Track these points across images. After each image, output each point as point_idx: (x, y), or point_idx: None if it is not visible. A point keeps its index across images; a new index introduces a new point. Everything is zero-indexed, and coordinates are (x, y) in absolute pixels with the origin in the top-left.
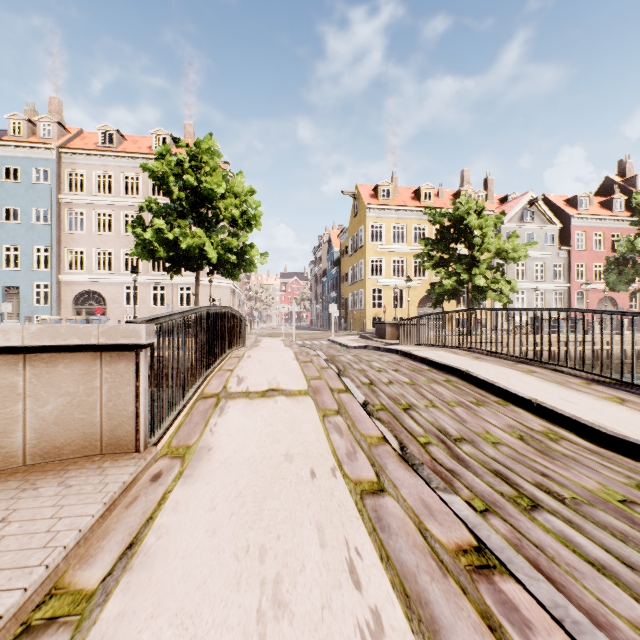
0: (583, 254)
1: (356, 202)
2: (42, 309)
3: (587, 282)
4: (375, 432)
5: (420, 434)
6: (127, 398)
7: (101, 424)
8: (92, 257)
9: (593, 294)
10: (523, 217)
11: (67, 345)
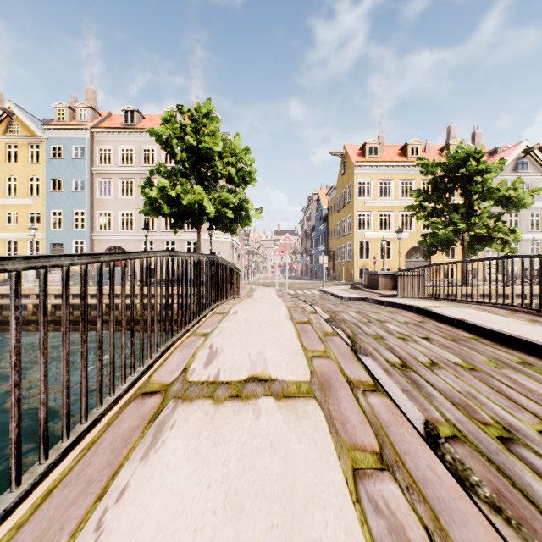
0: None
1: (344, 161)
2: None
3: None
4: None
5: None
6: None
7: None
8: (117, 218)
9: None
10: (516, 167)
11: None
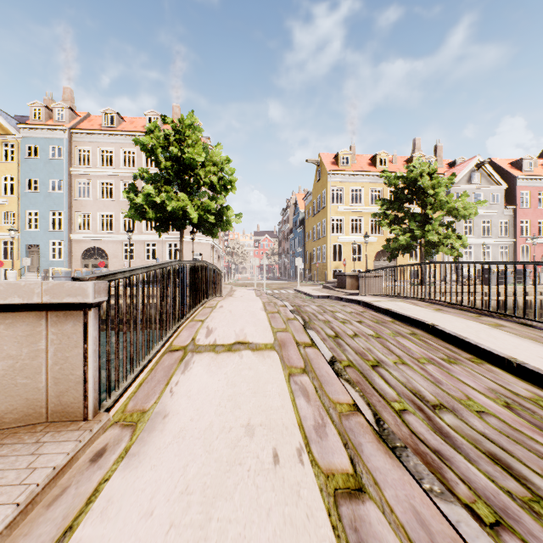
0: (528, 212)
1: (319, 169)
2: (57, 263)
3: (533, 237)
4: (345, 397)
5: (393, 398)
6: (74, 361)
7: (47, 389)
8: (97, 219)
9: (537, 248)
10: (471, 179)
11: (6, 304)
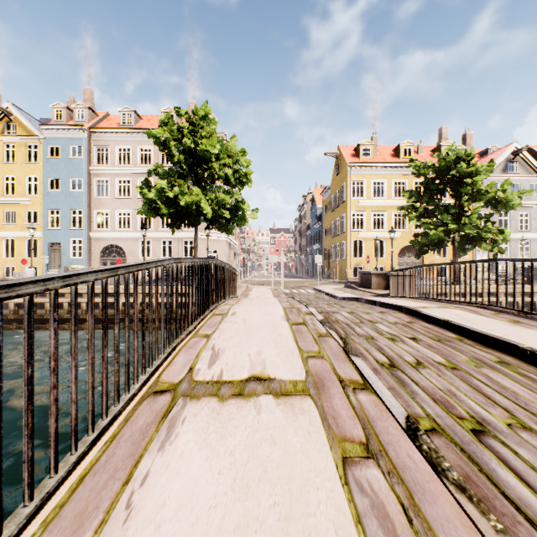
0: None
1: (338, 162)
2: (77, 260)
3: None
4: None
5: None
6: None
7: None
8: (115, 217)
9: None
10: (506, 168)
11: None
